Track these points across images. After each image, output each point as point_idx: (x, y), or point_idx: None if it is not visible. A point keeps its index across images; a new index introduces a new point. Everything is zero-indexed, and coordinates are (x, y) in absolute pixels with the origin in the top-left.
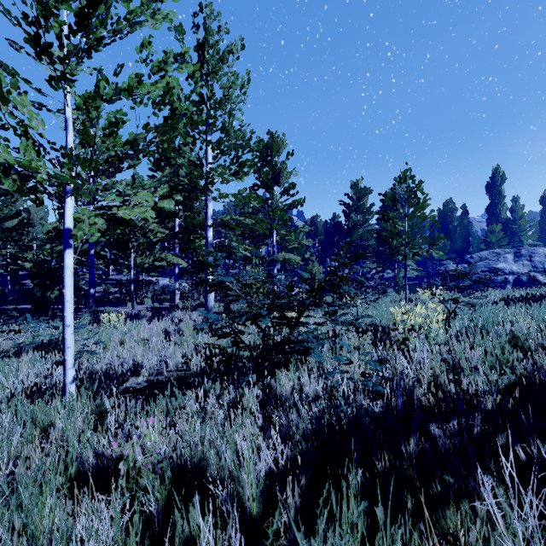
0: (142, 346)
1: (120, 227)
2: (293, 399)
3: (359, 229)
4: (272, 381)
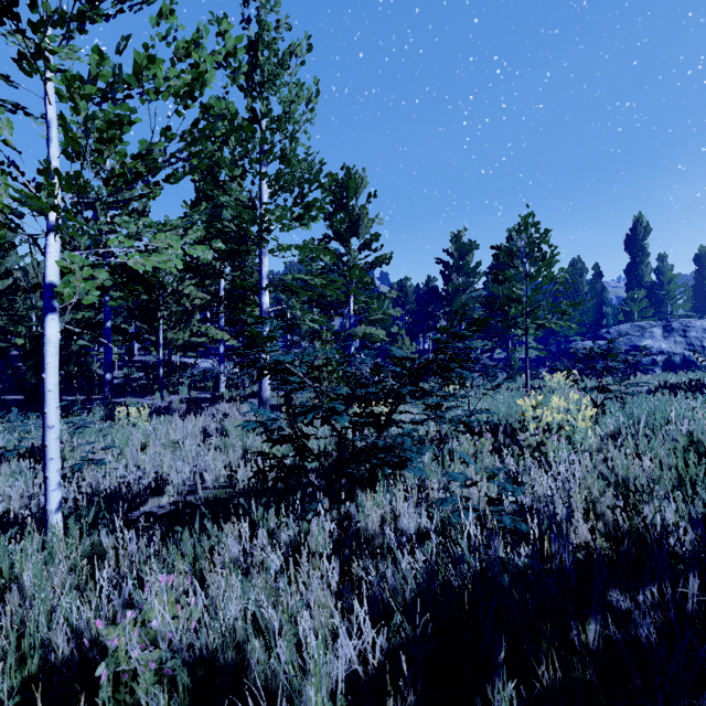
0: (172, 452)
1: (136, 286)
2: (384, 536)
3: (462, 296)
4: (352, 510)
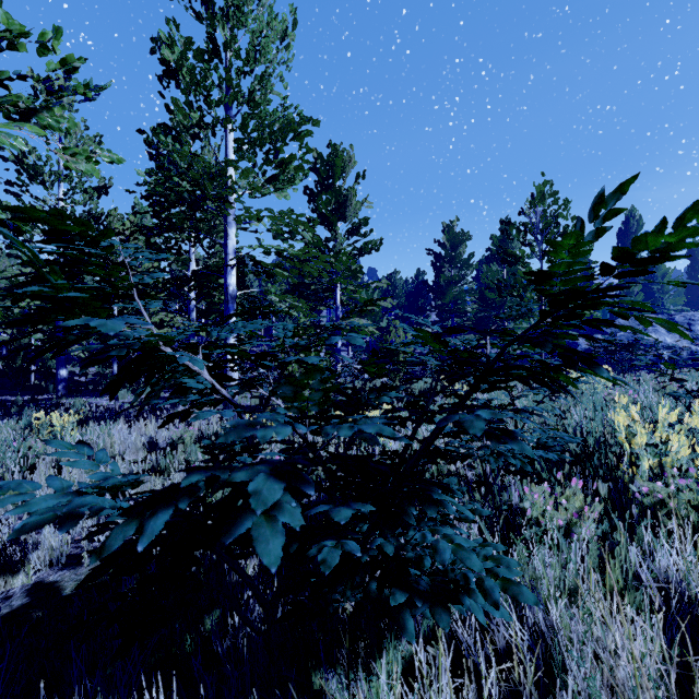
0: None
1: None
2: None
3: (454, 288)
4: None
